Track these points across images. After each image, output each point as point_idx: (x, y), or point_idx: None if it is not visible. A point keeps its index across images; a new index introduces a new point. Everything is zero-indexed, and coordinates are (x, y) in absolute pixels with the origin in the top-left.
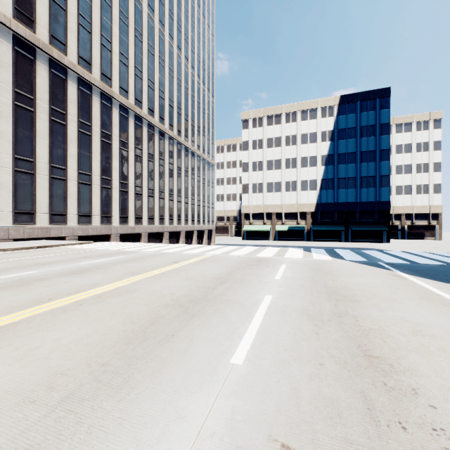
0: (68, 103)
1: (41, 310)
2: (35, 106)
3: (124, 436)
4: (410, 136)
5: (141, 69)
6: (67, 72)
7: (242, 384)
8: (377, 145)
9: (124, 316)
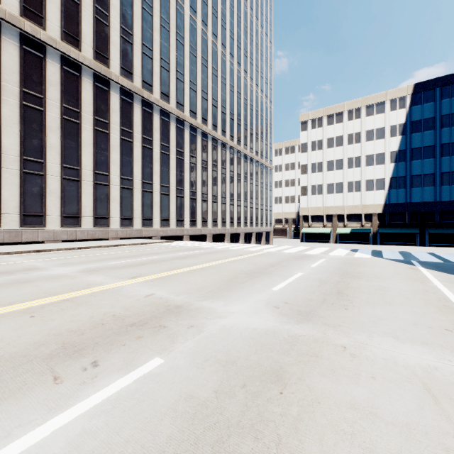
0: (154, 131)
1: (178, 271)
2: (133, 137)
3: (234, 297)
4: None
5: (207, 91)
6: (153, 107)
7: (275, 294)
8: None
9: (219, 275)
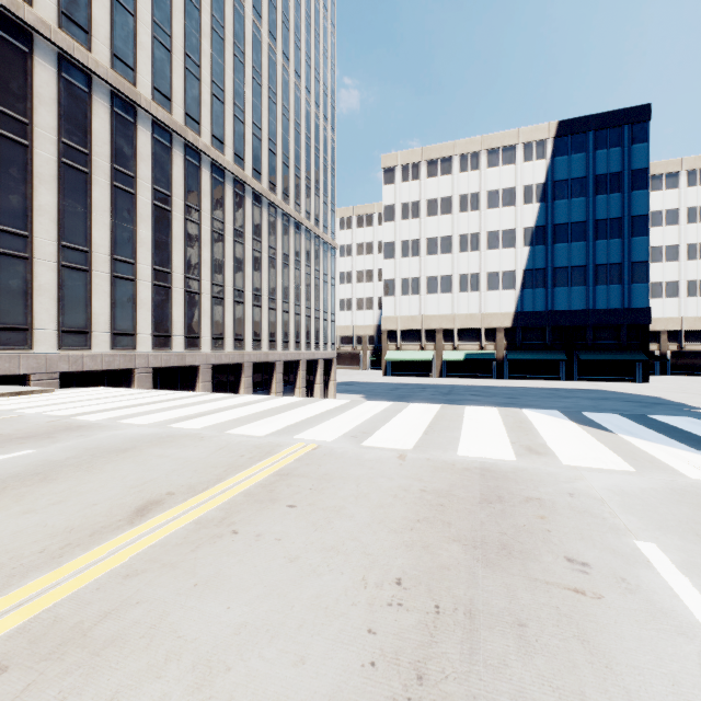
0: (35, 103)
1: None
2: None
3: None
4: (676, 195)
5: (198, 60)
6: (32, 38)
7: None
8: (626, 207)
9: None
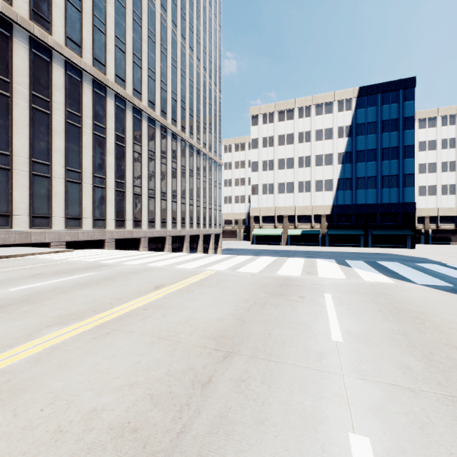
0: (53, 90)
1: None
2: (12, 91)
3: None
4: (434, 131)
5: (140, 56)
6: (51, 53)
7: None
8: (401, 140)
9: None
